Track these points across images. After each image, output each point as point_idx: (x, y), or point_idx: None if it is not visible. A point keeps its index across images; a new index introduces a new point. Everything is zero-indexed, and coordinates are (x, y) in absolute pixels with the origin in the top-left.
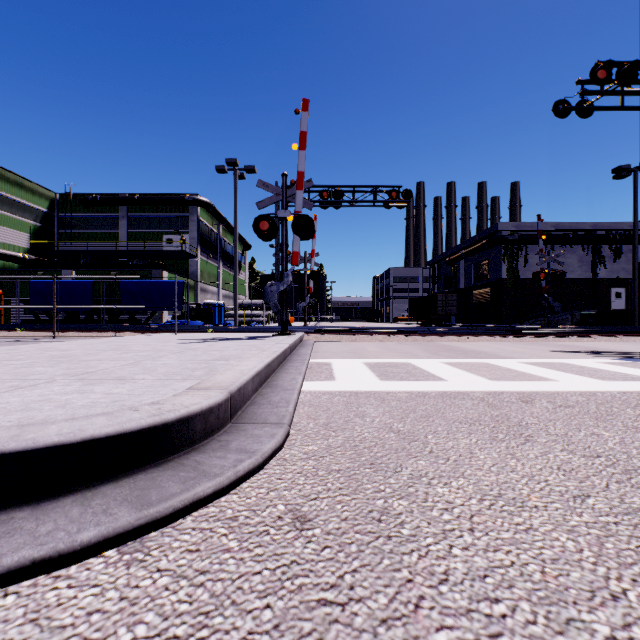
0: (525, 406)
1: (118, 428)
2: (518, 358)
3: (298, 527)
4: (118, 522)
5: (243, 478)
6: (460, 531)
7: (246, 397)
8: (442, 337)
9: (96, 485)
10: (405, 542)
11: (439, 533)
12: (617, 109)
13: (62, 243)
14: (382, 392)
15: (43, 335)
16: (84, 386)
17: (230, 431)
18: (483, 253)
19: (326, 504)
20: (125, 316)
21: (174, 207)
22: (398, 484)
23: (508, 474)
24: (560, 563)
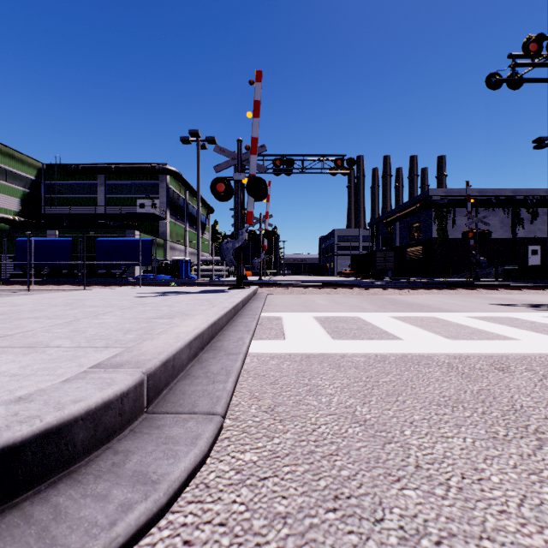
0: (504, 376)
1: None
2: (463, 312)
3: None
4: None
5: (124, 547)
6: None
7: (178, 369)
8: (384, 290)
9: None
10: None
11: None
12: (545, 81)
13: (48, 207)
14: (336, 355)
15: (19, 288)
16: None
17: (139, 430)
18: (416, 216)
19: None
20: (102, 271)
21: (146, 175)
22: None
23: None
24: None
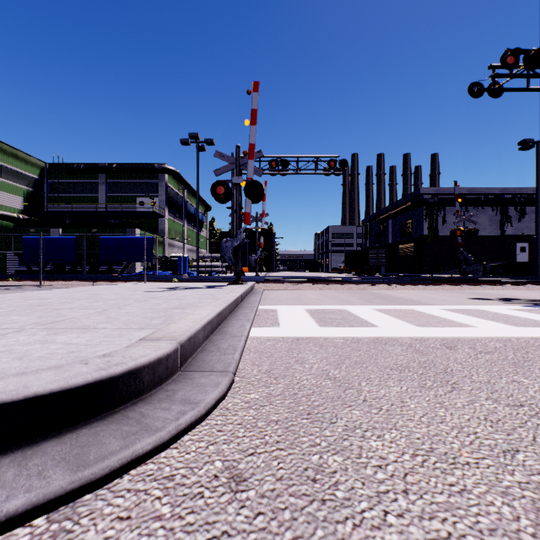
0: (449, 352)
1: (63, 384)
2: (439, 305)
3: (233, 488)
4: (49, 487)
5: (185, 431)
6: (394, 493)
7: (197, 345)
8: (373, 286)
9: (39, 441)
10: (339, 507)
11: (373, 496)
12: (523, 90)
13: (51, 205)
14: (320, 338)
15: (31, 284)
16: (48, 336)
17: (178, 380)
18: (408, 213)
19: (263, 460)
20: (104, 267)
21: (146, 174)
22: (333, 437)
23: (438, 425)
24: (498, 535)
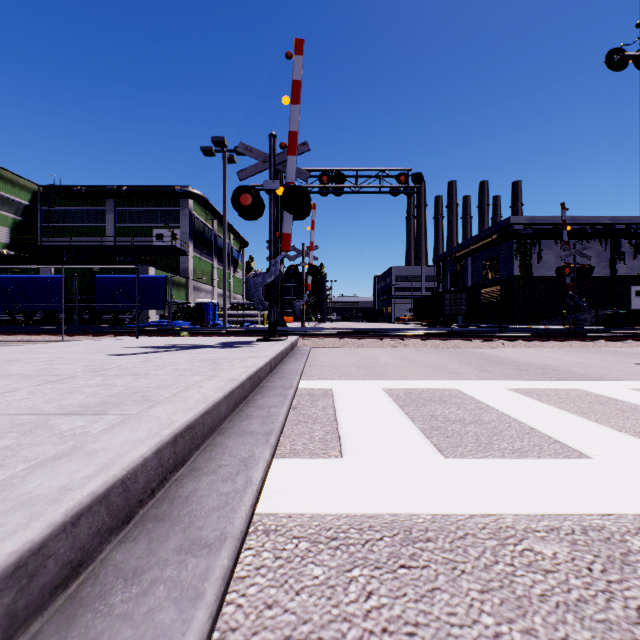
0: None
1: None
2: (617, 379)
3: None
4: None
5: None
6: None
7: None
8: (468, 341)
9: None
10: None
11: None
12: None
13: (45, 238)
14: (479, 528)
15: None
16: None
17: None
18: (493, 249)
19: None
20: (108, 316)
21: (164, 200)
22: None
23: None
24: None
